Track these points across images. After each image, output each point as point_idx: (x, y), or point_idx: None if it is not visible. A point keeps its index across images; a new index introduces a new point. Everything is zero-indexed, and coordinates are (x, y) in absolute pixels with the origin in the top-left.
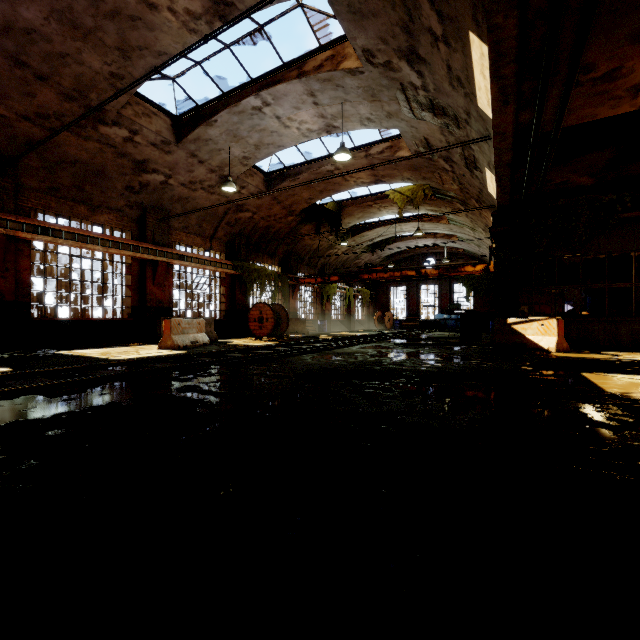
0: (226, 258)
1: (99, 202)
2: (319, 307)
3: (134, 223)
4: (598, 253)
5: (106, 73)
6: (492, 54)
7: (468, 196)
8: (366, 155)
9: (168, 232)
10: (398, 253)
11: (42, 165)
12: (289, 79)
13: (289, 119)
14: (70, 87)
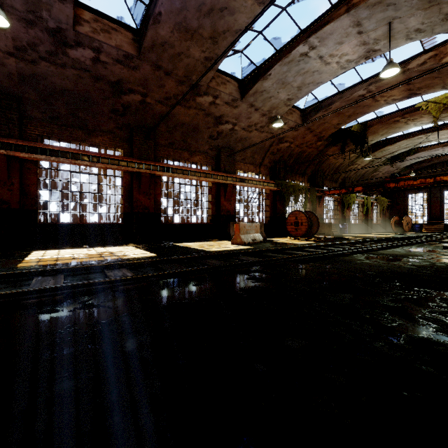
0: (269, 179)
1: (194, 148)
2: (340, 213)
3: (213, 160)
4: None
5: (202, 59)
6: None
7: None
8: (403, 71)
9: (233, 163)
10: (418, 163)
11: (166, 130)
12: (337, 17)
13: (330, 56)
14: (182, 75)
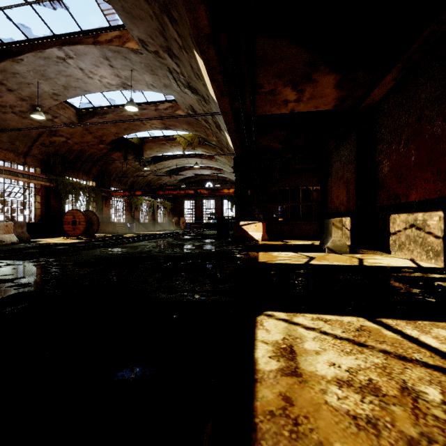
0: (41, 172)
1: None
2: (129, 213)
3: None
4: (286, 186)
5: None
6: (207, 66)
7: (223, 146)
8: (156, 109)
9: None
10: (189, 178)
11: None
12: (86, 43)
13: (91, 72)
14: None
